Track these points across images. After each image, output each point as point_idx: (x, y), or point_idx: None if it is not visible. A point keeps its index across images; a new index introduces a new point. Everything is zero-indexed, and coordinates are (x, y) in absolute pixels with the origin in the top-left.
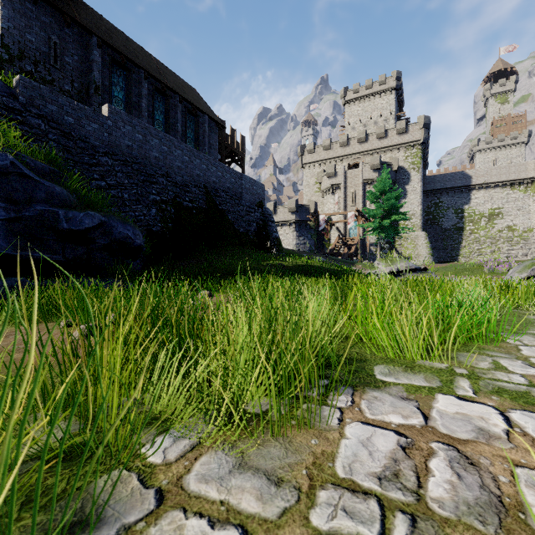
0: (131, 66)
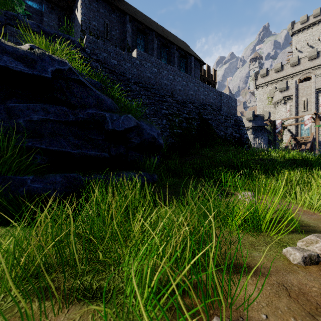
0: (148, 31)
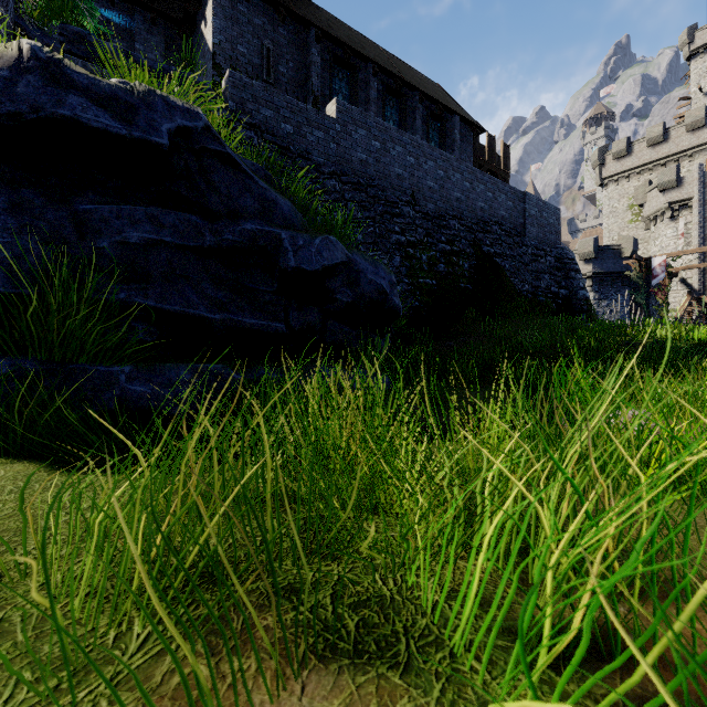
0: (356, 62)
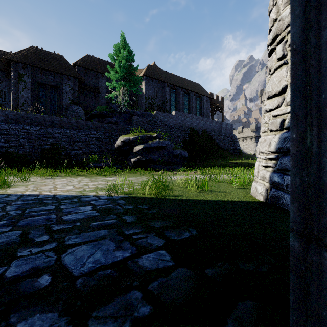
0: (177, 88)
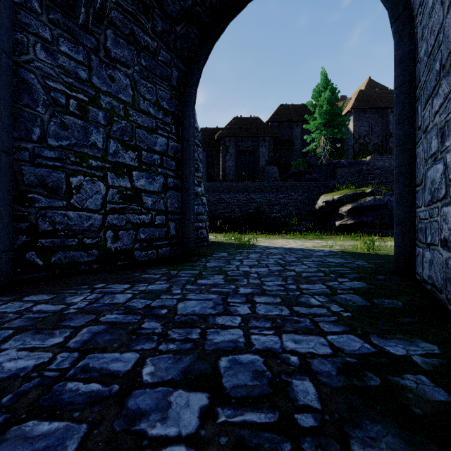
0: None
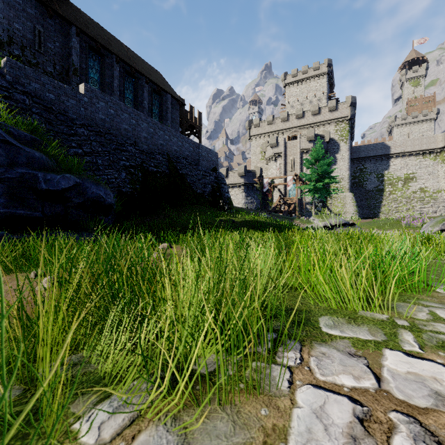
0: (105, 52)
